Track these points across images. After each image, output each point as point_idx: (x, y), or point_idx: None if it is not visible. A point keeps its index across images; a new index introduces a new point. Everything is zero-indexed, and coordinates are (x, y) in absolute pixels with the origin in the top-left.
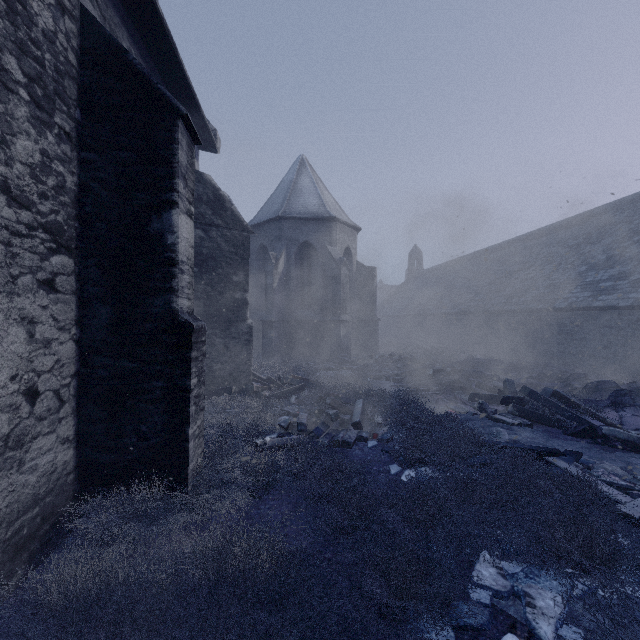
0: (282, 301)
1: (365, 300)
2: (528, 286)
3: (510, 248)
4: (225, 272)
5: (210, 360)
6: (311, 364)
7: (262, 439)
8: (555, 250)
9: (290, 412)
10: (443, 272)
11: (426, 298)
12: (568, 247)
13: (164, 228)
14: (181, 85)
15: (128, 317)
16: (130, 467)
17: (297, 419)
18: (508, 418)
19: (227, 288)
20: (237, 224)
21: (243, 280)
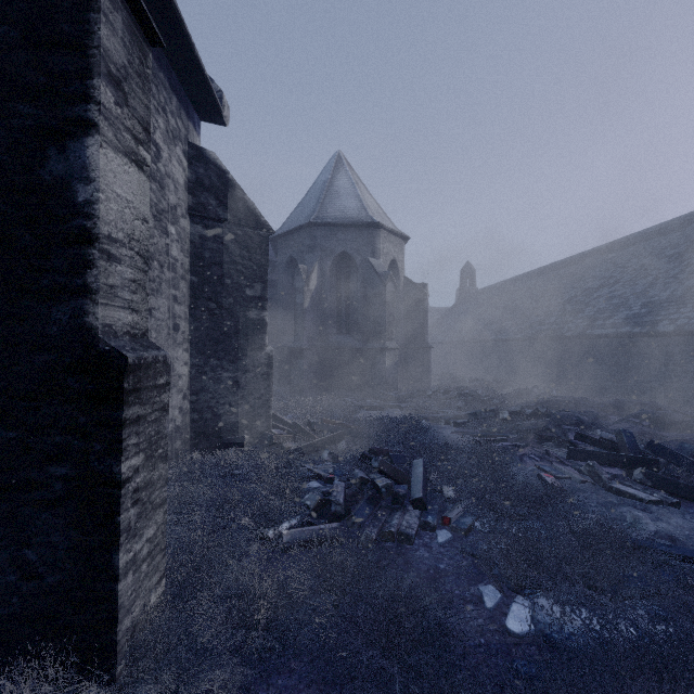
0: (315, 324)
1: (414, 323)
2: (616, 305)
3: (585, 262)
4: (235, 283)
5: (214, 401)
6: (349, 401)
7: (276, 528)
8: (648, 261)
9: (321, 475)
10: (502, 292)
11: (483, 322)
12: (666, 257)
13: (71, 172)
14: (160, 3)
15: (0, 342)
16: (4, 630)
17: (330, 488)
18: (638, 491)
19: (238, 305)
20: (251, 219)
21: (260, 294)
